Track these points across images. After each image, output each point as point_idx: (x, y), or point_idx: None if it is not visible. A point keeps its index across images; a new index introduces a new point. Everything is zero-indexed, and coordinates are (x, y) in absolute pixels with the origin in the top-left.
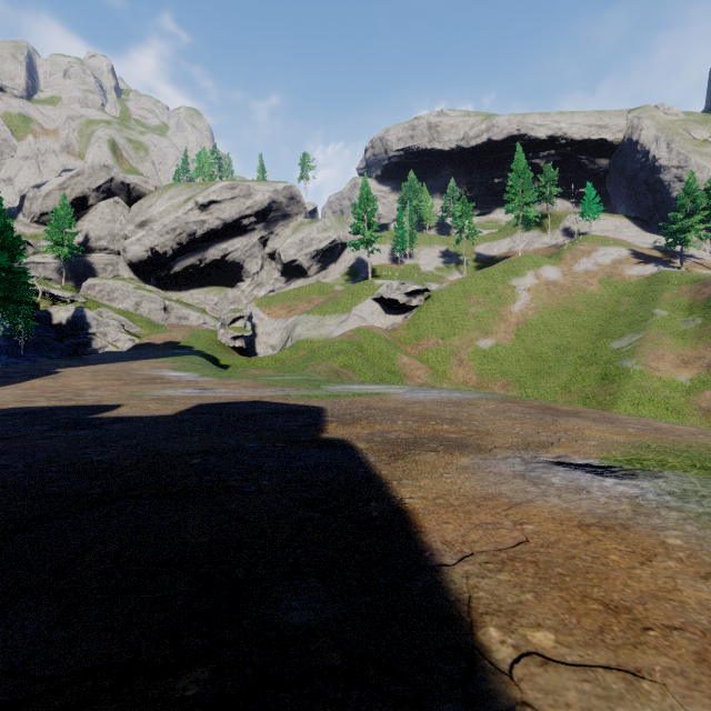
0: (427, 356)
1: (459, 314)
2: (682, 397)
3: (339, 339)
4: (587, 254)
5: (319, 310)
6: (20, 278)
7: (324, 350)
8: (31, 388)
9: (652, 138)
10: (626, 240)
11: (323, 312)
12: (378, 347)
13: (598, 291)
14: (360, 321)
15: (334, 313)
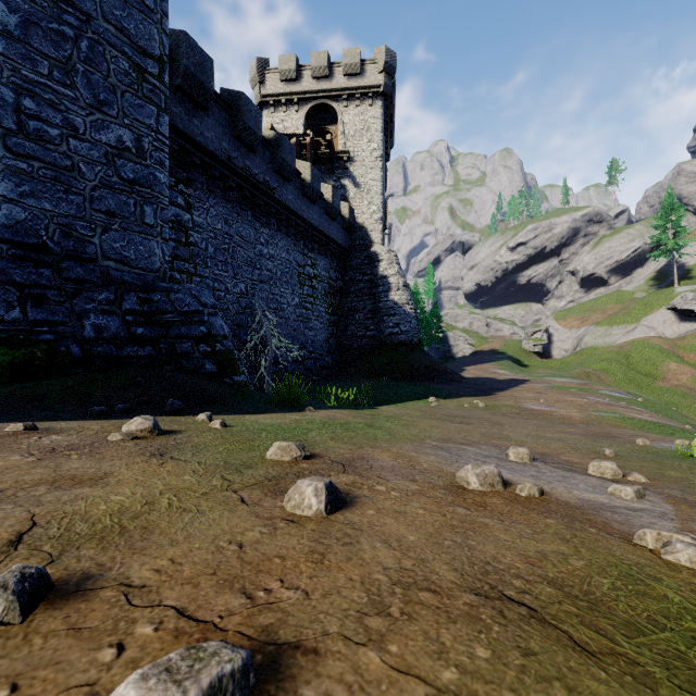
0: None
1: None
2: None
3: (609, 349)
4: None
5: (607, 321)
6: (441, 331)
7: (593, 358)
8: (469, 373)
9: None
10: None
11: (611, 323)
12: (646, 355)
13: None
14: (647, 330)
15: (622, 324)
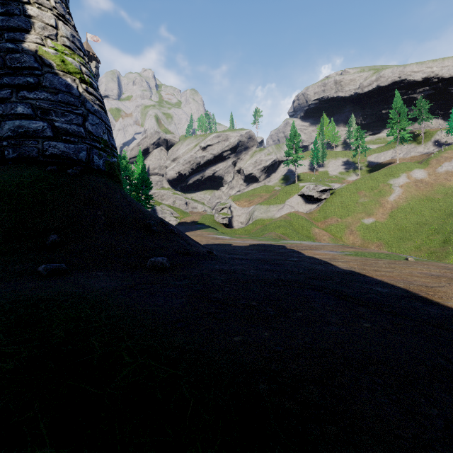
0: (330, 228)
1: (352, 203)
2: None
3: (279, 219)
4: (448, 160)
5: (266, 202)
6: (151, 198)
7: (272, 225)
8: None
9: None
10: None
11: (269, 203)
12: (301, 223)
13: None
14: (290, 208)
15: (275, 204)
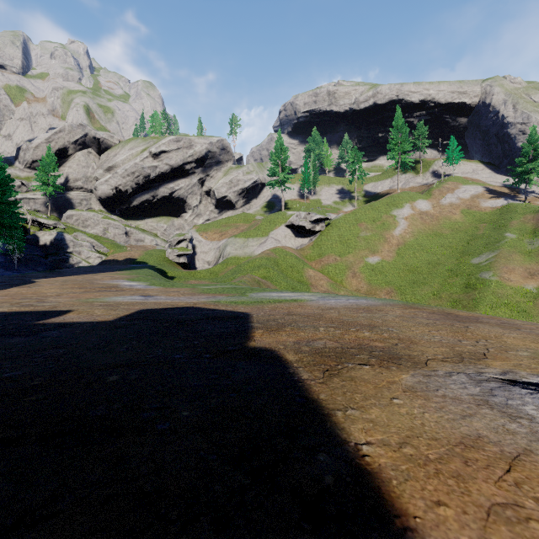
0: (327, 269)
1: (352, 237)
2: (530, 301)
3: (259, 256)
4: (451, 191)
5: (244, 234)
6: (10, 208)
7: (248, 265)
8: (6, 295)
9: (501, 101)
10: (481, 180)
11: (247, 236)
12: (290, 262)
13: (460, 219)
14: (276, 243)
15: (256, 237)
